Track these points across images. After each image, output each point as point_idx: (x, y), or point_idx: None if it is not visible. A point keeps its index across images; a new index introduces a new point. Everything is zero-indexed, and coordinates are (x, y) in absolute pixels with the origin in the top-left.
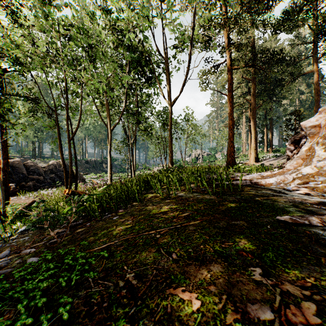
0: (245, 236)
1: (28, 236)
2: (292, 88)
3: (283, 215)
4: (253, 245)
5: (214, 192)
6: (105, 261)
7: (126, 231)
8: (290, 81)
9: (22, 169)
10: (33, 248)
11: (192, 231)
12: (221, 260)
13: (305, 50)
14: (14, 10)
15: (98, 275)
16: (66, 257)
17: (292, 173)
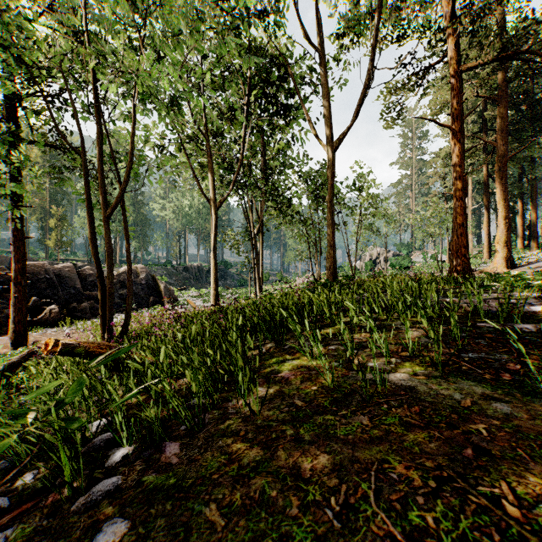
0: None
1: None
2: None
3: None
4: None
5: None
6: None
7: None
8: None
9: (74, 281)
10: None
11: None
12: None
13: None
14: None
15: None
16: None
17: None
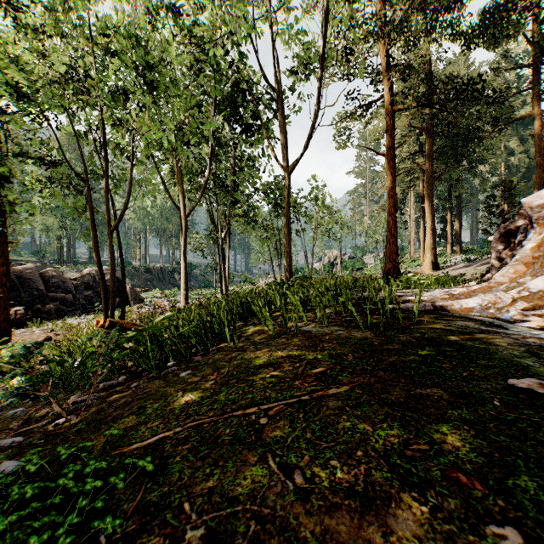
0: (453, 427)
1: (25, 406)
2: (495, 145)
3: (518, 374)
4: (478, 452)
5: (368, 324)
6: (147, 483)
7: (200, 404)
8: (493, 131)
9: (37, 283)
10: (20, 437)
11: (334, 411)
12: (411, 495)
13: (517, 80)
14: (18, 9)
15: (123, 525)
16: (65, 471)
17: (508, 289)
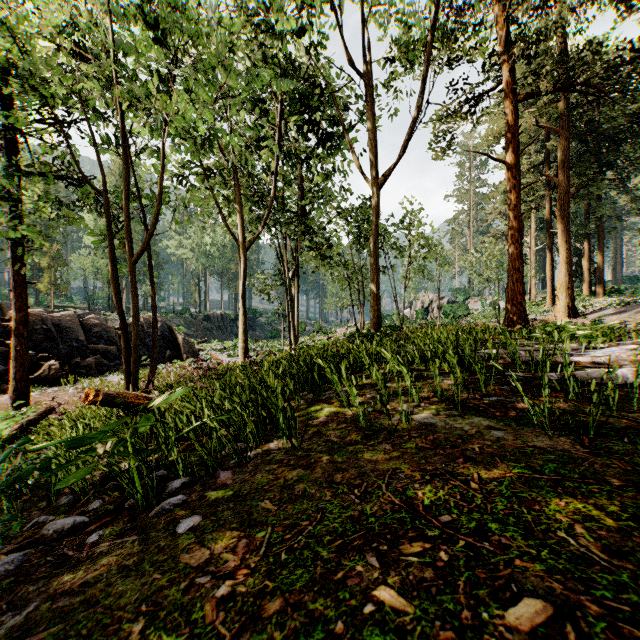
0: None
1: None
2: None
3: None
4: None
5: (546, 415)
6: None
7: None
8: None
9: (77, 332)
10: None
11: None
12: None
13: None
14: None
15: None
16: None
17: None
